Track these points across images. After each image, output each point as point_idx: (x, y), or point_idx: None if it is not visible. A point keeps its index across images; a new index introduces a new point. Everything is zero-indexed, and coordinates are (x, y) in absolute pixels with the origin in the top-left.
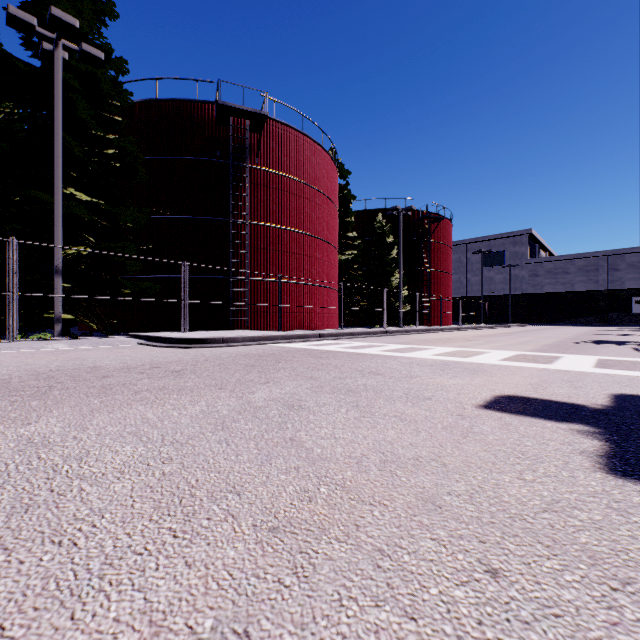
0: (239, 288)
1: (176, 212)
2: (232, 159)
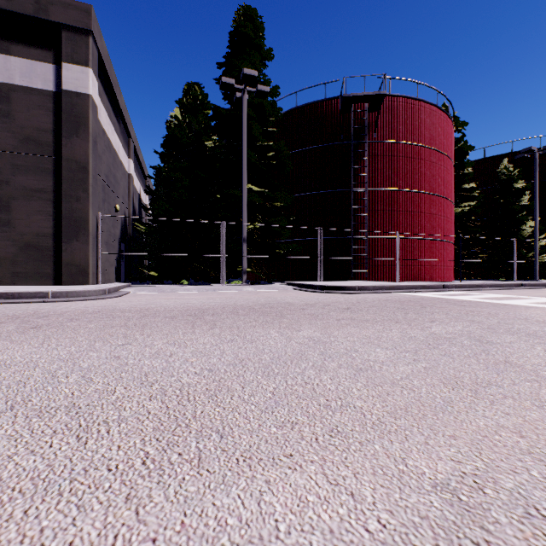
0: (359, 245)
1: (310, 190)
2: (353, 139)
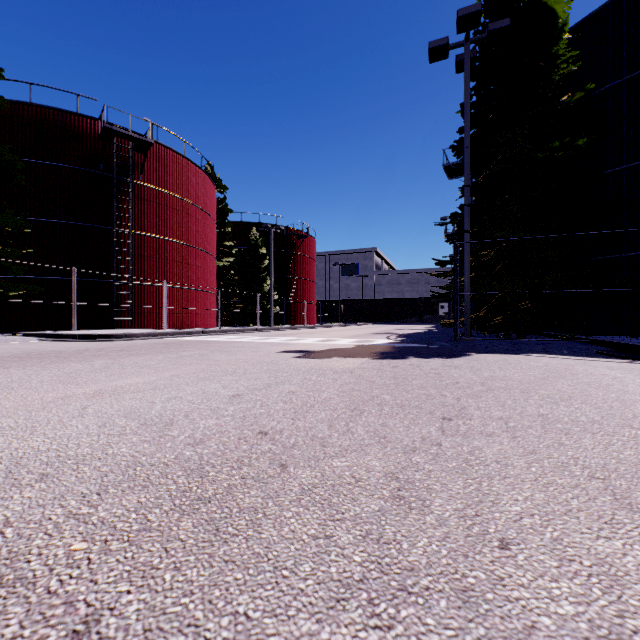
0: (123, 291)
1: (54, 216)
2: (116, 173)
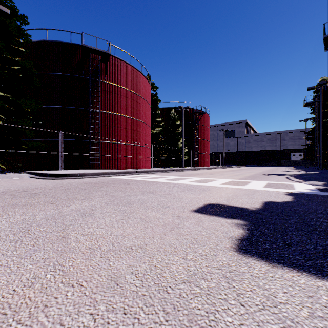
0: (95, 146)
1: (58, 104)
2: (91, 76)
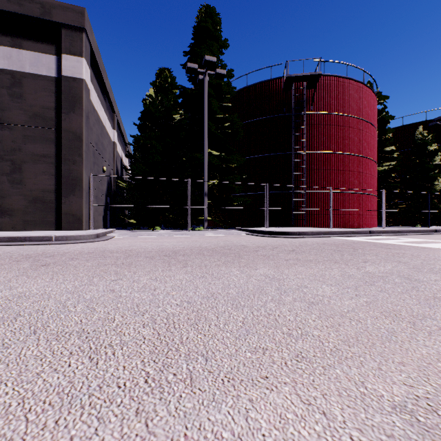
0: (298, 198)
1: (258, 153)
2: (293, 111)
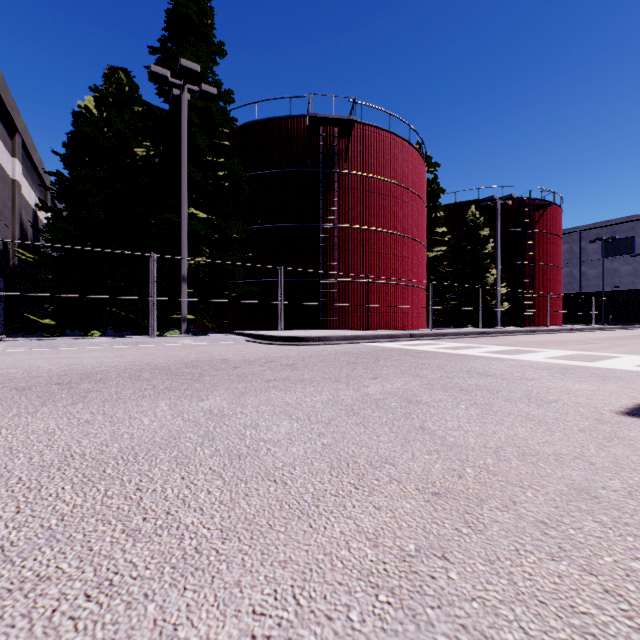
0: (328, 289)
1: (272, 221)
2: (322, 167)
